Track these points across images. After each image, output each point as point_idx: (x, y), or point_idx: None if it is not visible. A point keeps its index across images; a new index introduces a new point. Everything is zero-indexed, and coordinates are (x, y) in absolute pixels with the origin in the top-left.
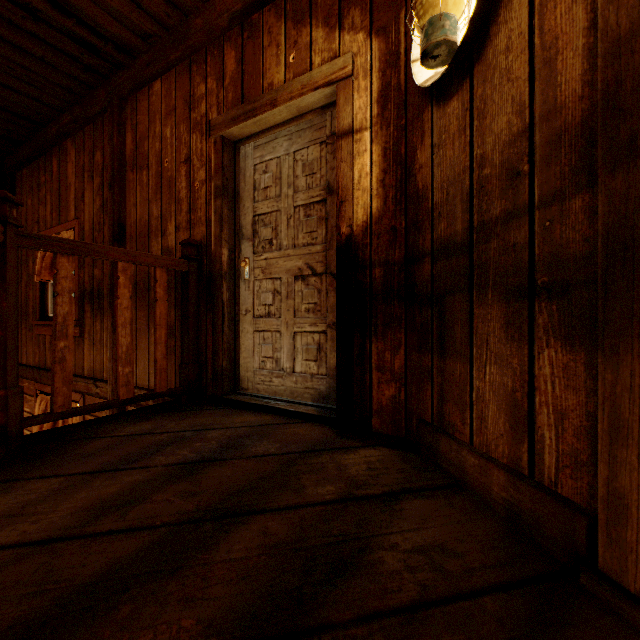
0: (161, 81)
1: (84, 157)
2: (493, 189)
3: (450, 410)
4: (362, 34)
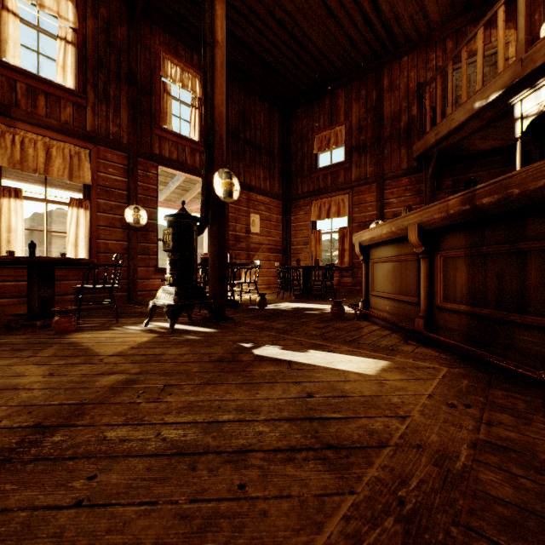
0: (407, 57)
1: (351, 94)
2: None
3: None
4: (513, 30)
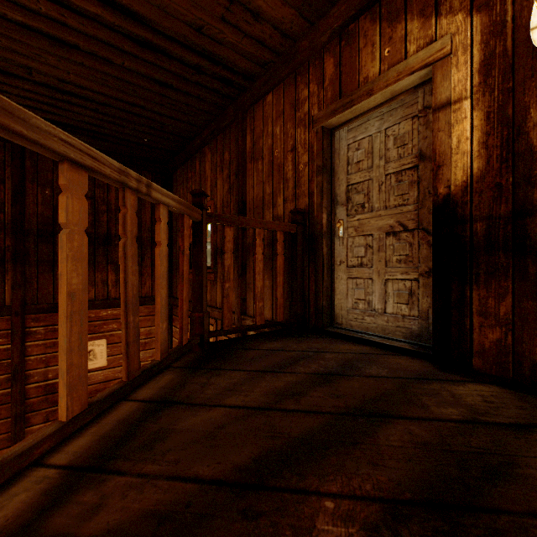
0: (272, 94)
1: (216, 157)
2: None
3: None
4: (461, 14)
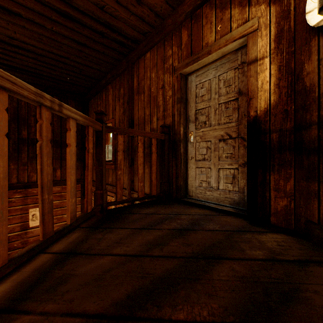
0: (150, 52)
1: (116, 91)
2: None
3: None
4: (263, 5)
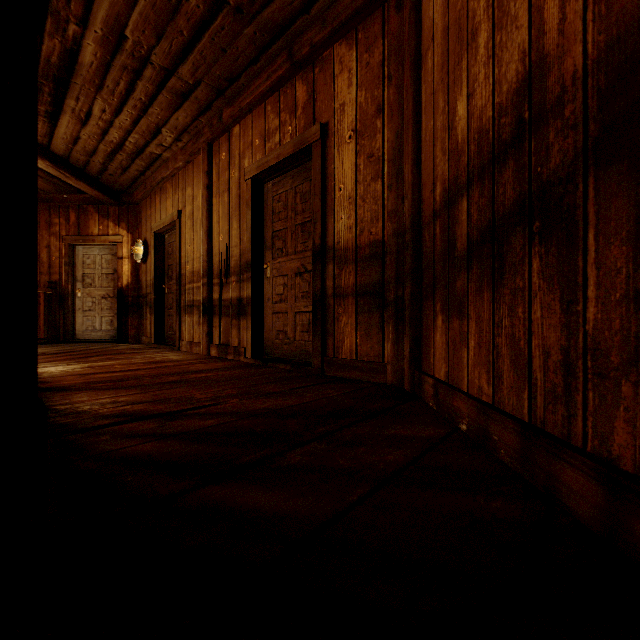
0: None
1: None
2: (148, 287)
3: (144, 331)
4: (126, 231)
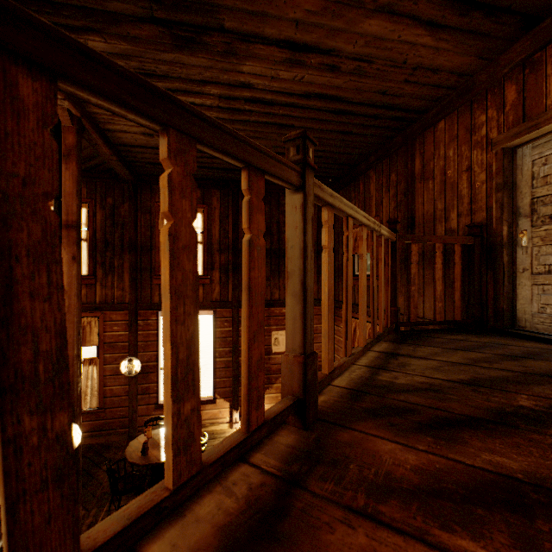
0: (444, 121)
1: (382, 179)
2: None
3: None
4: None
